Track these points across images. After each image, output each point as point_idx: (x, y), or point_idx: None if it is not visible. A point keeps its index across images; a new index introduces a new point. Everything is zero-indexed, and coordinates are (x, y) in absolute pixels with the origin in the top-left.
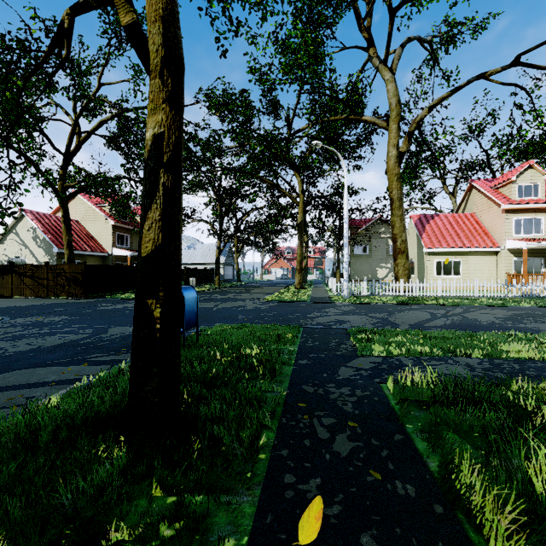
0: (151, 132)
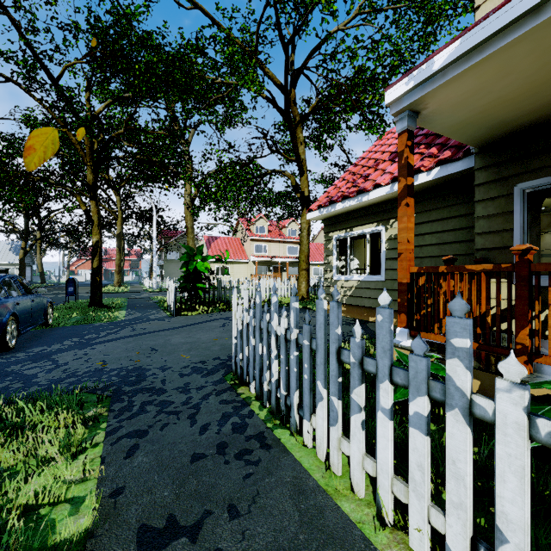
0: (96, 240)
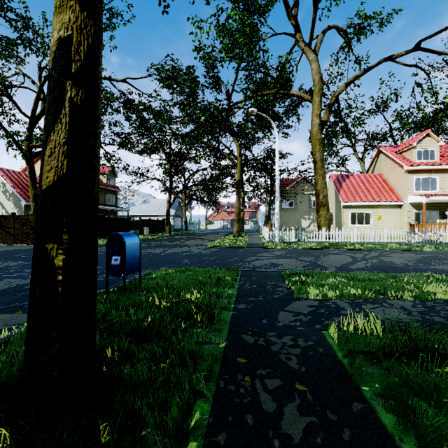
0: (55, 35)
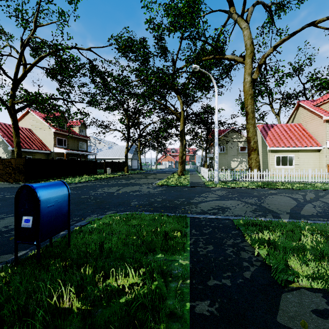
0: None
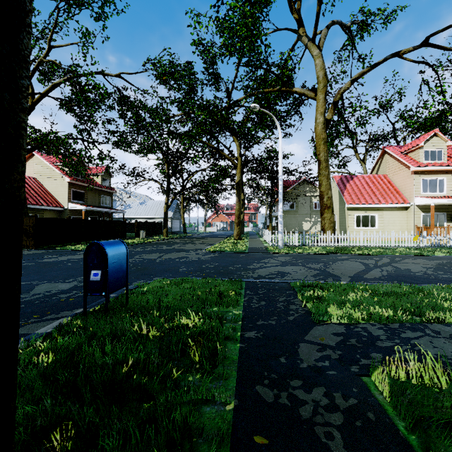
0: None
